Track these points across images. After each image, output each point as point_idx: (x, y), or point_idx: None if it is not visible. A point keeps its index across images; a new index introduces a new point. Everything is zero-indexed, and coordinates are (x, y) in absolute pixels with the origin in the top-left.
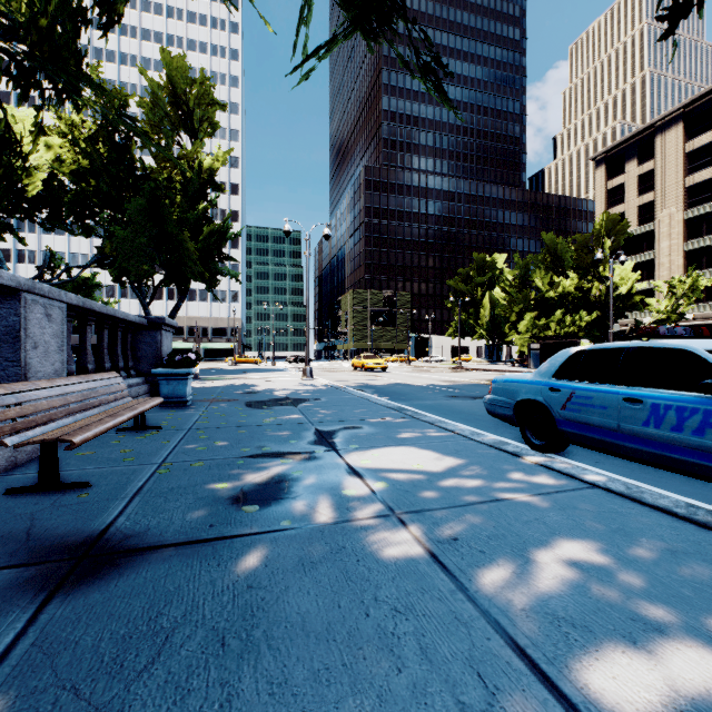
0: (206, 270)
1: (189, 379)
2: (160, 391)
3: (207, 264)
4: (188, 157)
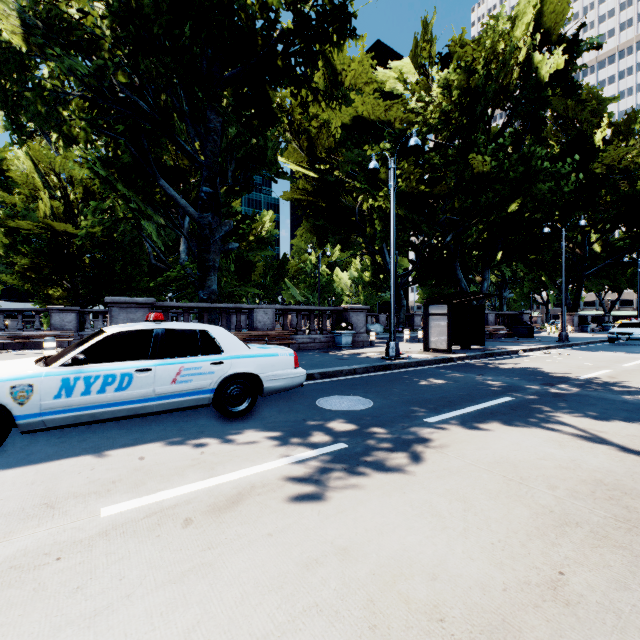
0: (632, 283)
1: (610, 326)
2: (604, 328)
3: (632, 280)
4: (621, 237)
